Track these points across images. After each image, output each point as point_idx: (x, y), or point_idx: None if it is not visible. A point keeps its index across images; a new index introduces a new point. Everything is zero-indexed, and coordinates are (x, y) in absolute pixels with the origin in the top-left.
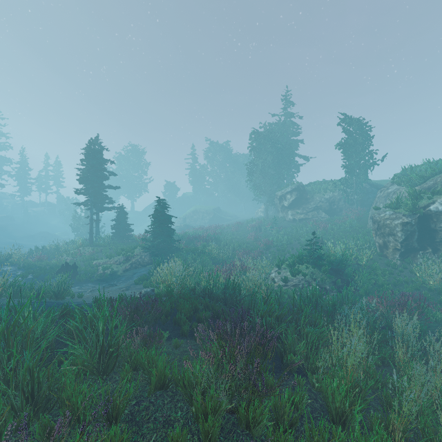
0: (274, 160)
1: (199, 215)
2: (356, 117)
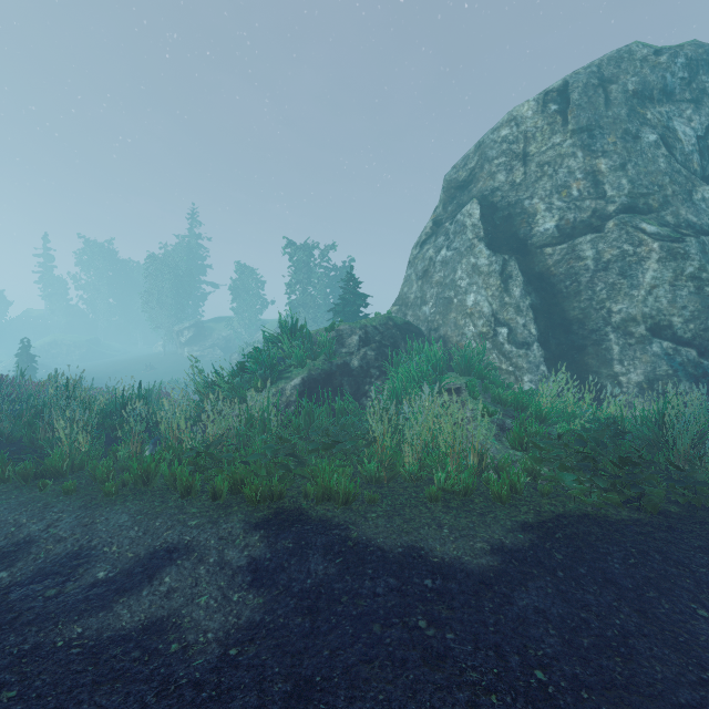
0: (174, 289)
1: (61, 348)
2: (248, 266)
